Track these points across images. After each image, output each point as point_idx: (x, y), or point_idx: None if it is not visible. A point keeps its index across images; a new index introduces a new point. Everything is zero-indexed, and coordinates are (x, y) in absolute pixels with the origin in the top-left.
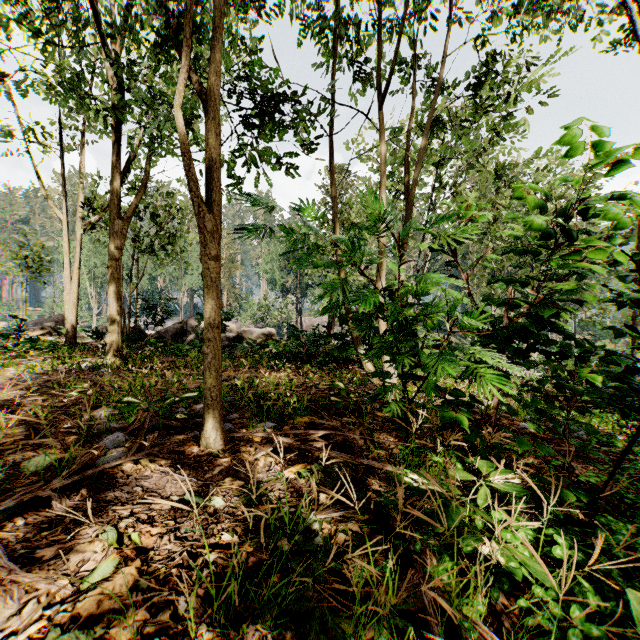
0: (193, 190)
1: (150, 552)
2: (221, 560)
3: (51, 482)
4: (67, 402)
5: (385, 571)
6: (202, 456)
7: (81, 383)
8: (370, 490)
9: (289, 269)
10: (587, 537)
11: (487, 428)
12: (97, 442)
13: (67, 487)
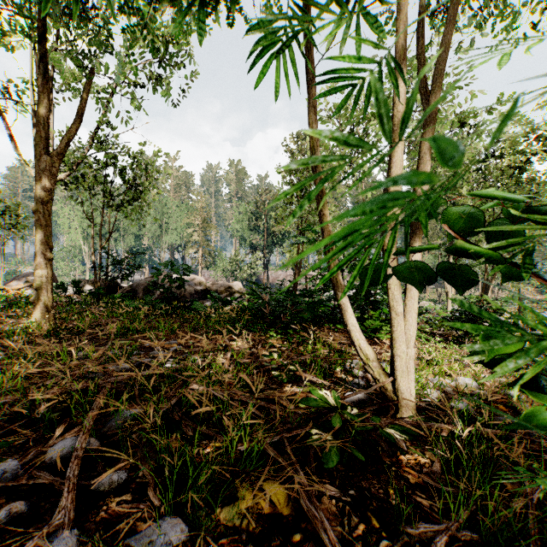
0: None
1: None
2: None
3: None
4: None
5: None
6: None
7: None
8: None
9: (257, 228)
10: None
11: None
12: None
13: None
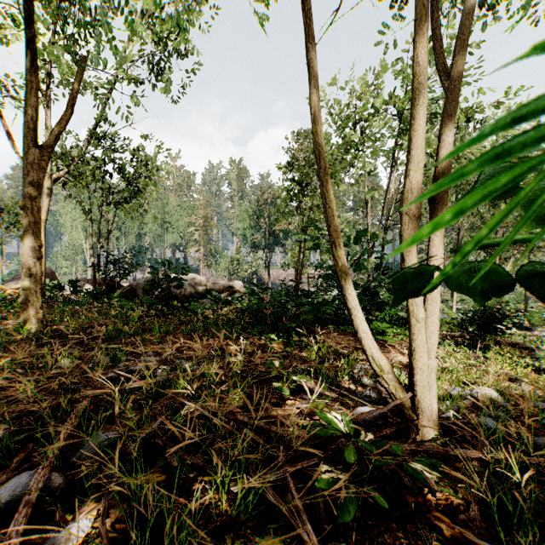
0: None
1: None
2: None
3: None
4: None
5: None
6: None
7: None
8: None
9: (258, 227)
10: None
11: None
12: None
13: None
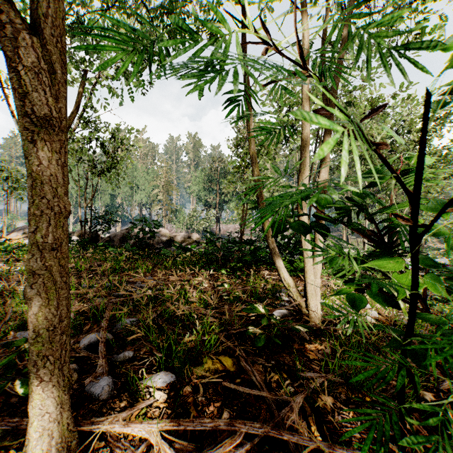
0: None
1: None
2: None
3: None
4: None
5: None
6: None
7: None
8: None
9: (211, 189)
10: None
11: None
12: None
13: None
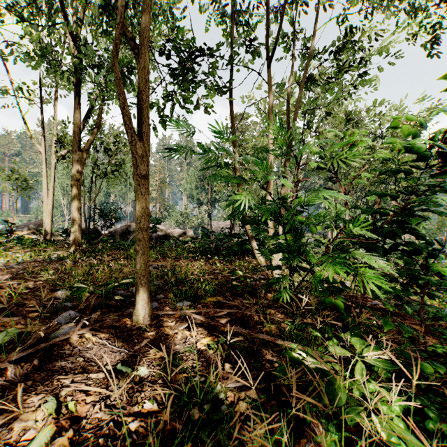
0: (126, 124)
1: (83, 420)
2: (142, 428)
3: (10, 355)
4: (36, 285)
5: (281, 440)
6: (133, 330)
7: (45, 271)
8: (265, 360)
9: (202, 188)
10: (445, 404)
11: (354, 308)
12: (54, 318)
13: (24, 358)
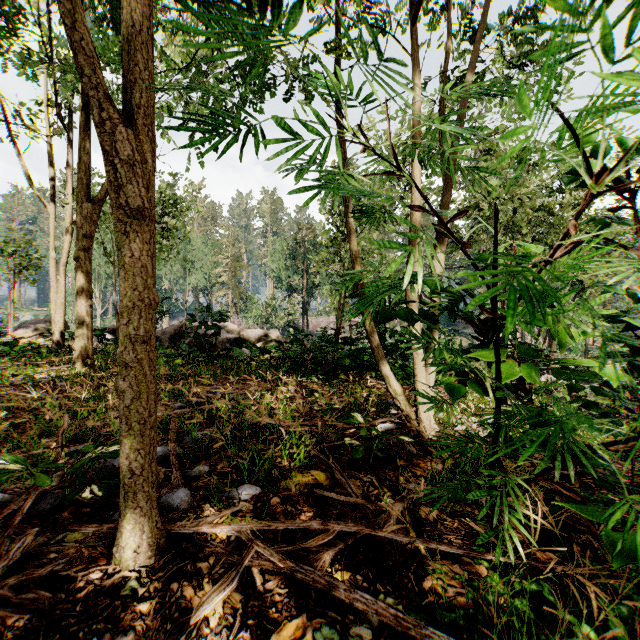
0: (85, 77)
1: None
2: None
3: None
4: None
5: None
6: (103, 593)
7: None
8: None
9: (295, 268)
10: None
11: None
12: None
13: None
